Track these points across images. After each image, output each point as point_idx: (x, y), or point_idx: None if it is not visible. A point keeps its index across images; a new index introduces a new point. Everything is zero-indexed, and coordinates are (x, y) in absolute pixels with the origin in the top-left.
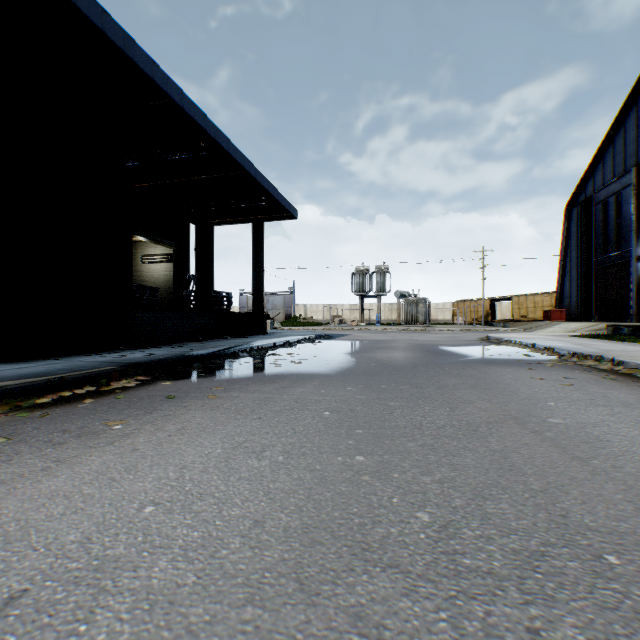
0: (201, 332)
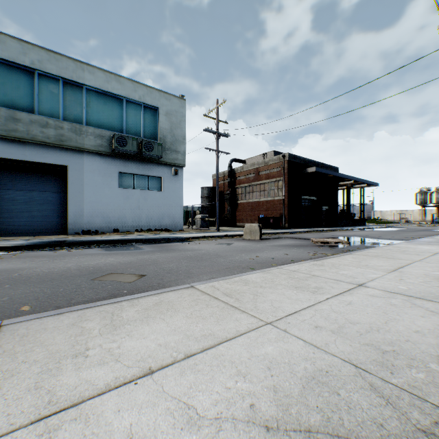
0: (348, 224)
